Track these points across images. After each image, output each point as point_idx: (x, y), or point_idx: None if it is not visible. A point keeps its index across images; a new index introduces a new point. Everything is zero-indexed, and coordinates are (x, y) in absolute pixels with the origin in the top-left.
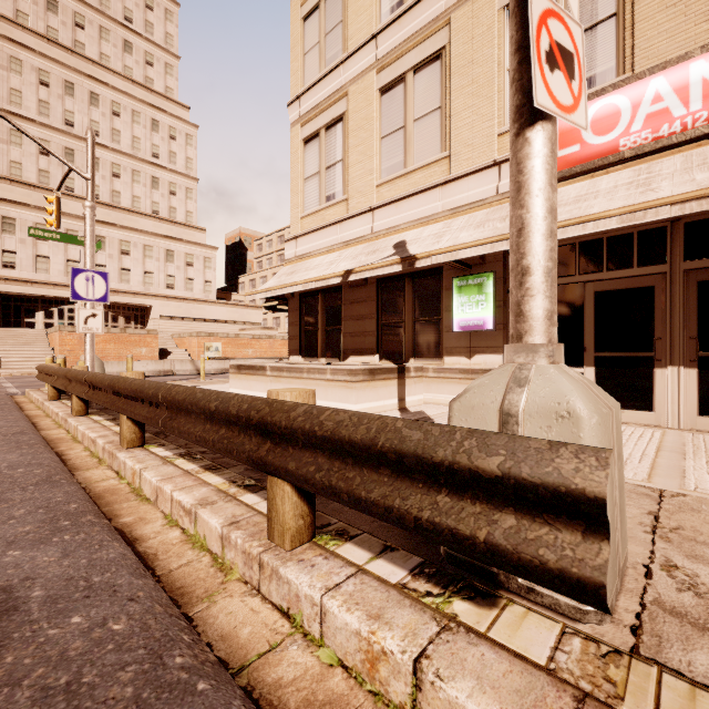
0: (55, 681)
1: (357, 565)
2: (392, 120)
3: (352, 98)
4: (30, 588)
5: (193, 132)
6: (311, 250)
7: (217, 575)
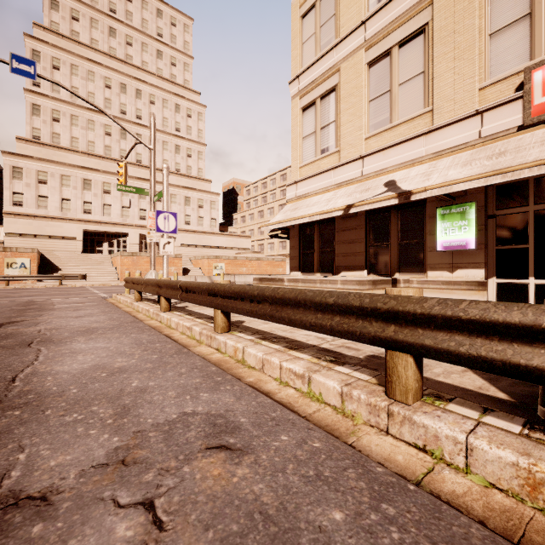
0: (307, 473)
1: (473, 419)
2: (379, 86)
3: (344, 72)
4: (235, 416)
5: (202, 110)
6: (309, 192)
7: (346, 420)
